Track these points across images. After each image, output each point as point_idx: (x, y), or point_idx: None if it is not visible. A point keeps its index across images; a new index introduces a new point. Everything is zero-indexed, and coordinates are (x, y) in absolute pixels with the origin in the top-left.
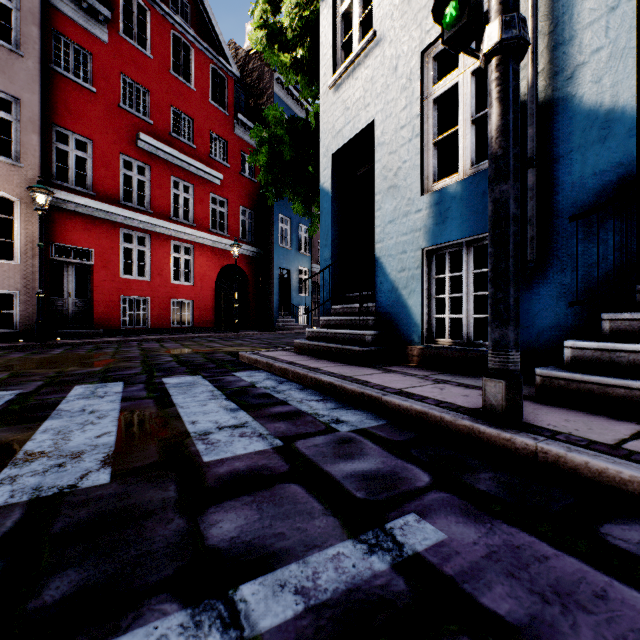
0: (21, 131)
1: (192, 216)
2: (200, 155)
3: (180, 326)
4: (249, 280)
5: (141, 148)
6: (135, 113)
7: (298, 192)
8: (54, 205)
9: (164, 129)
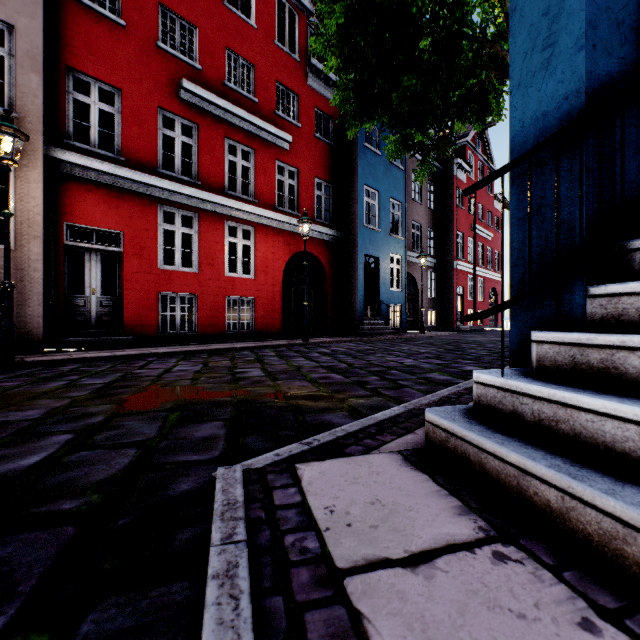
0: (15, 69)
1: (253, 190)
2: (263, 112)
3: (237, 331)
4: (326, 272)
5: (186, 101)
6: (177, 55)
7: (400, 93)
8: (68, 173)
9: (216, 77)
